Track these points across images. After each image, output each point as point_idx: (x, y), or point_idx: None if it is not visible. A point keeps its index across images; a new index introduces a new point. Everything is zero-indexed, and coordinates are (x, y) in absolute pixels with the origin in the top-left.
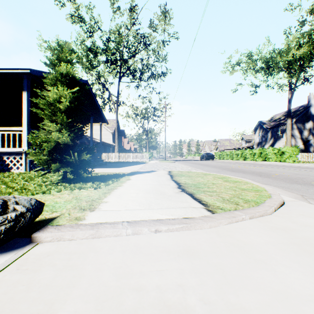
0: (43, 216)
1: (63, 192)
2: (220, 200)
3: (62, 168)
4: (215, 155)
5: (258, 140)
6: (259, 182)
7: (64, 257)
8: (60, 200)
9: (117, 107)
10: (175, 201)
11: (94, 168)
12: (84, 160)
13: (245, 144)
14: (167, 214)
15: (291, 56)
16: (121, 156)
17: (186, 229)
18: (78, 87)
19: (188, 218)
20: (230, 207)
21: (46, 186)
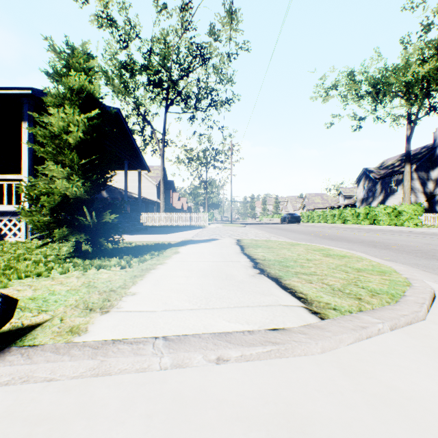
0: (20, 321)
1: (70, 274)
2: (327, 291)
3: (71, 235)
4: (302, 217)
5: (363, 195)
6: (376, 257)
7: (18, 432)
8: (60, 289)
9: (162, 148)
10: (252, 292)
11: (128, 234)
12: (107, 222)
13: (344, 201)
14: (239, 320)
15: (410, 76)
16: (170, 218)
17: (276, 355)
18: (99, 111)
19: (279, 330)
20: (349, 306)
21: (47, 263)
